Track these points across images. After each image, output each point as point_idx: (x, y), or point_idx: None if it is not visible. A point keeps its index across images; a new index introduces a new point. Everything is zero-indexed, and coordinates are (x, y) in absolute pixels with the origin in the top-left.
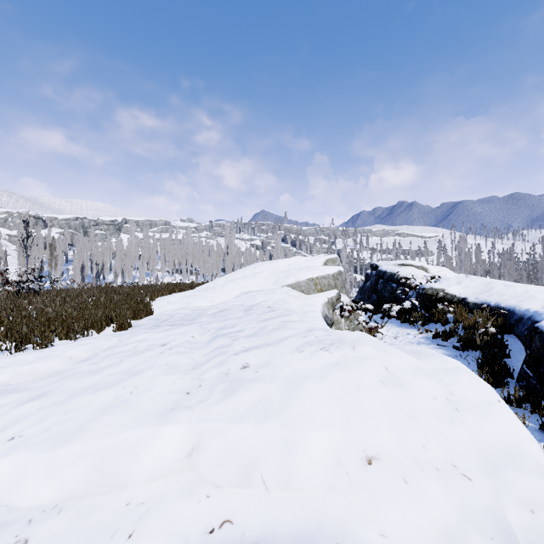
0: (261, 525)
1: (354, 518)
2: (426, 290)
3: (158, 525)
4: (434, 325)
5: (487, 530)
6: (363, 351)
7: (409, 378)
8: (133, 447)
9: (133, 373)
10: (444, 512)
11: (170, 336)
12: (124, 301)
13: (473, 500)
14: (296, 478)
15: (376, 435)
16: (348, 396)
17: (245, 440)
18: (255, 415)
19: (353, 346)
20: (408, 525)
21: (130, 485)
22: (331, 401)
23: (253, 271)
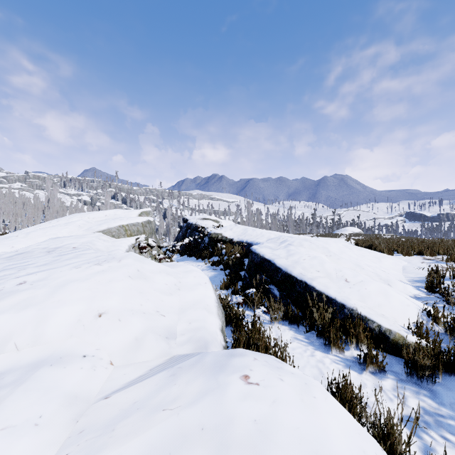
0: (4, 367)
1: (81, 345)
2: (212, 234)
3: None
4: (215, 257)
5: (159, 333)
6: (125, 262)
7: (153, 275)
8: None
9: None
10: (137, 329)
11: None
12: None
13: (160, 323)
14: (44, 337)
15: (109, 301)
16: (100, 286)
17: (3, 325)
18: (17, 308)
19: (120, 260)
20: (115, 341)
21: None
22: (87, 290)
23: (68, 221)
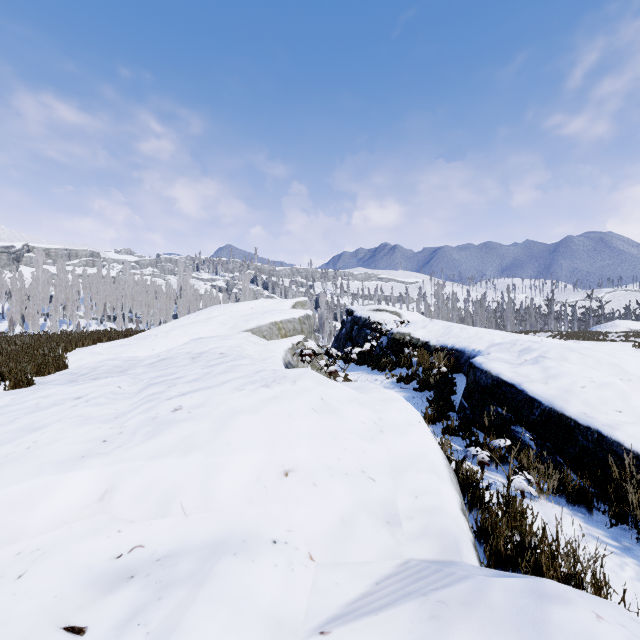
0: (174, 543)
1: (266, 521)
2: (394, 334)
3: (56, 562)
4: (401, 369)
5: (375, 512)
6: (302, 385)
7: (343, 407)
8: (27, 498)
9: (33, 429)
10: (343, 504)
11: (88, 388)
12: (23, 353)
13: (371, 494)
14: (216, 499)
15: (296, 451)
16: (278, 424)
17: (165, 474)
18: (179, 449)
19: (294, 381)
20: (312, 519)
21: (23, 538)
22: (261, 429)
23: (209, 315)
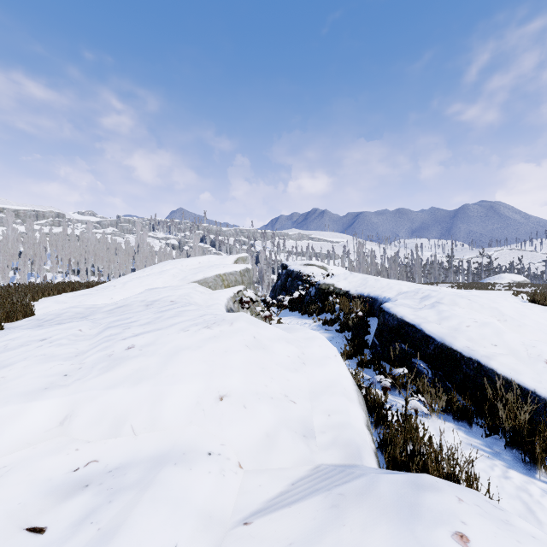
0: (124, 457)
1: (203, 437)
2: (321, 285)
3: (21, 476)
4: (326, 314)
5: (294, 428)
6: (238, 326)
7: (272, 344)
8: None
9: (1, 367)
10: (268, 422)
11: (52, 331)
12: None
13: (292, 413)
14: (161, 421)
15: (230, 380)
16: (216, 358)
17: (118, 401)
18: (131, 380)
19: (231, 323)
20: (242, 435)
21: None
22: (201, 363)
23: (162, 269)
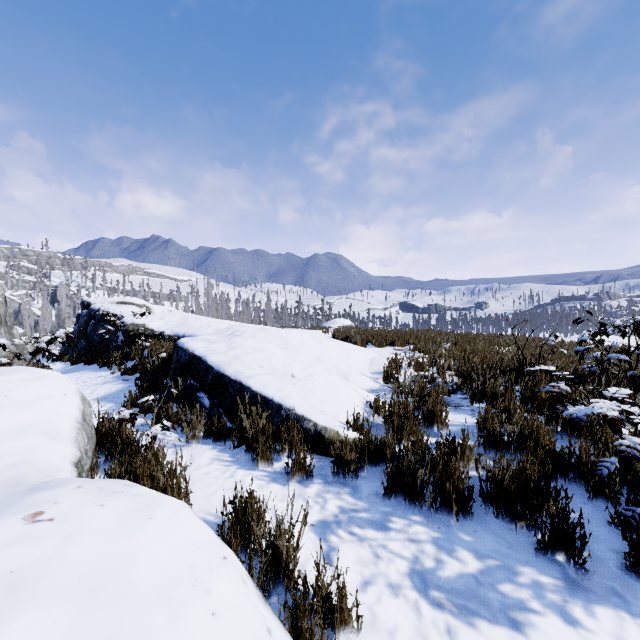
0: None
1: None
2: (128, 326)
3: None
4: (131, 362)
5: None
6: None
7: None
8: None
9: None
10: None
11: None
12: None
13: None
14: None
15: None
16: None
17: None
18: None
19: None
20: None
21: None
22: None
23: None
